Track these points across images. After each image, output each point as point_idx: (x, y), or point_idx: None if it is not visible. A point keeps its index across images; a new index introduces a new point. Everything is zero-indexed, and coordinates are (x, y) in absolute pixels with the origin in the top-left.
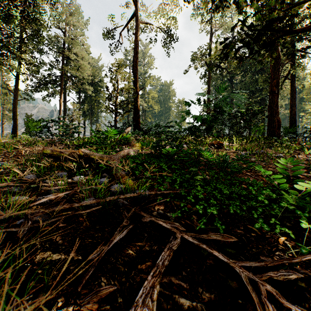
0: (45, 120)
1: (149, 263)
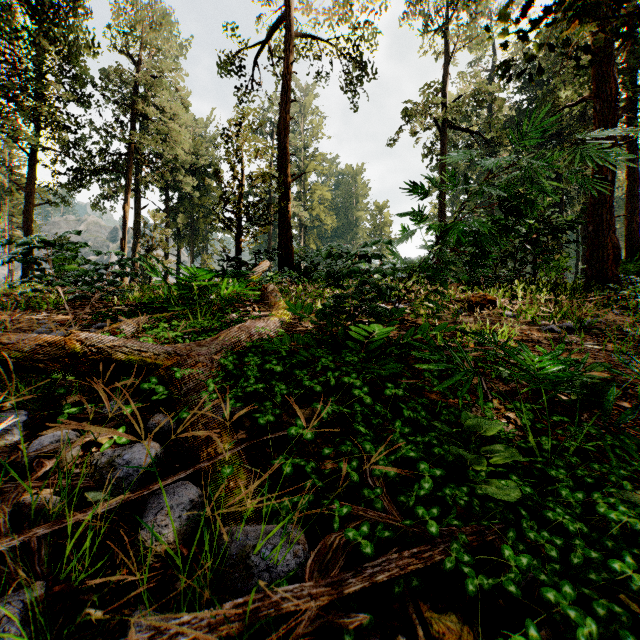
0: (23, 242)
1: None
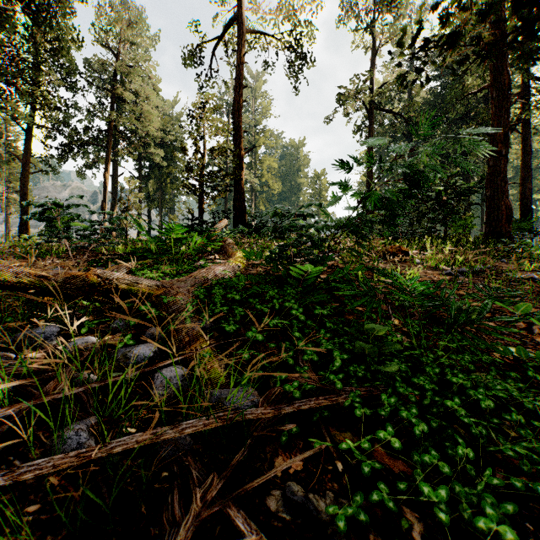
0: (39, 204)
1: None
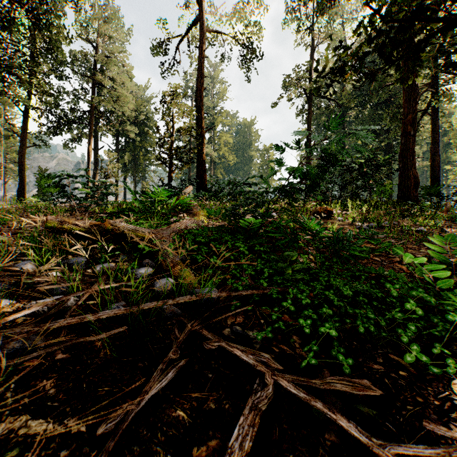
0: (57, 175)
1: (215, 442)
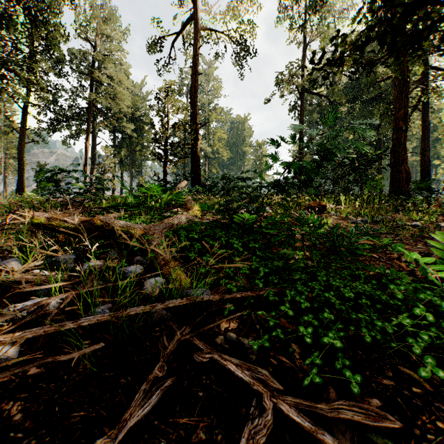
0: (49, 170)
1: None
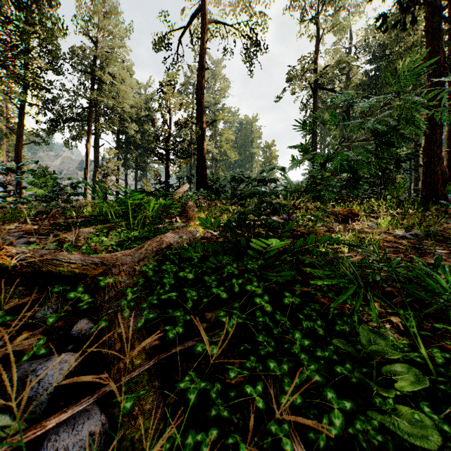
0: None
1: None
